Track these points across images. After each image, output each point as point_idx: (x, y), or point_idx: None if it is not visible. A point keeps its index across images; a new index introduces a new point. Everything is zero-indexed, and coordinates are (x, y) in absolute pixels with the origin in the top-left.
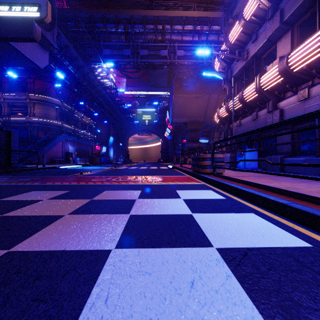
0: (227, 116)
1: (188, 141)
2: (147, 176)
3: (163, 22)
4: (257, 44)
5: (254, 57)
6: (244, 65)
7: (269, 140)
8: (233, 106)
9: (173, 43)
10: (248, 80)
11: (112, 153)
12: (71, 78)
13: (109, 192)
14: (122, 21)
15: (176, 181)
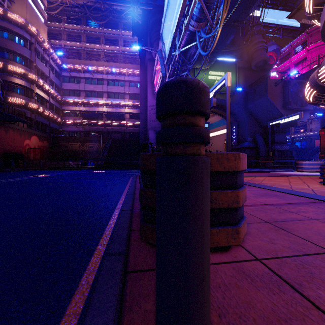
0: None
1: None
2: None
3: None
4: None
5: None
6: None
7: None
8: None
9: None
10: None
11: None
12: None
13: None
14: None
15: None
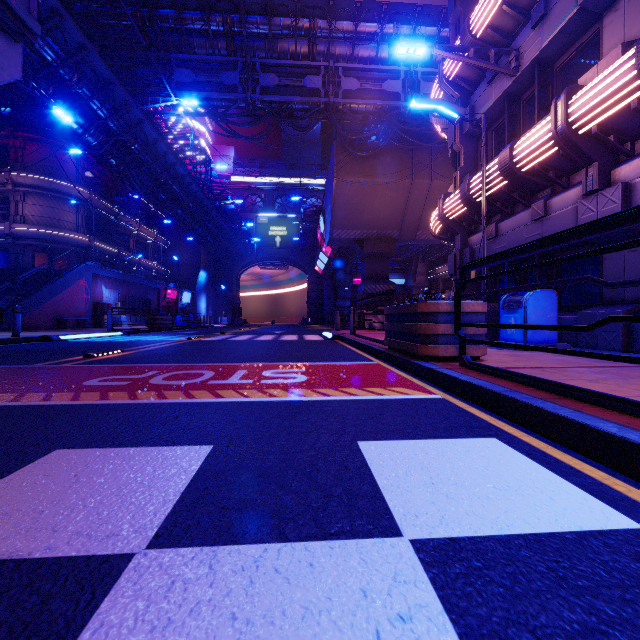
0: (462, 215)
1: (366, 280)
2: (265, 363)
3: (311, 13)
4: (547, 29)
5: (535, 65)
6: (507, 90)
7: (575, 271)
8: (484, 185)
9: (333, 62)
10: (517, 127)
11: (204, 306)
12: (101, 132)
13: (60, 462)
14: (220, 6)
15: (350, 384)
